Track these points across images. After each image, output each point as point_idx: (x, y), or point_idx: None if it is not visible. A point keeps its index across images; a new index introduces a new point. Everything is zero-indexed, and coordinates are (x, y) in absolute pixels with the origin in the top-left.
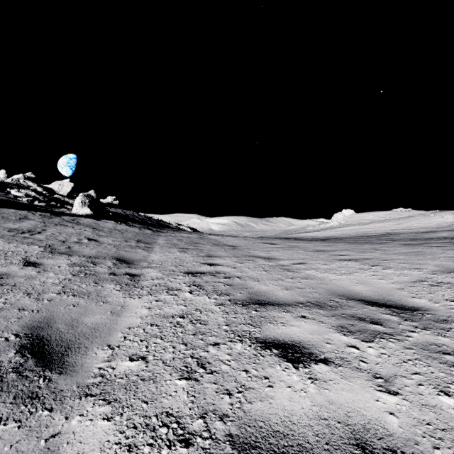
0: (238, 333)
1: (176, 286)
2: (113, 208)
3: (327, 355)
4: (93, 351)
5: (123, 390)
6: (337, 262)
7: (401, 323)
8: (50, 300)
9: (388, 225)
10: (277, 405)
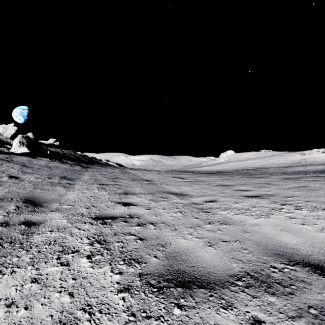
0: None
1: (75, 245)
2: (53, 148)
3: None
4: None
5: None
6: (246, 200)
7: None
8: None
9: (258, 161)
10: None
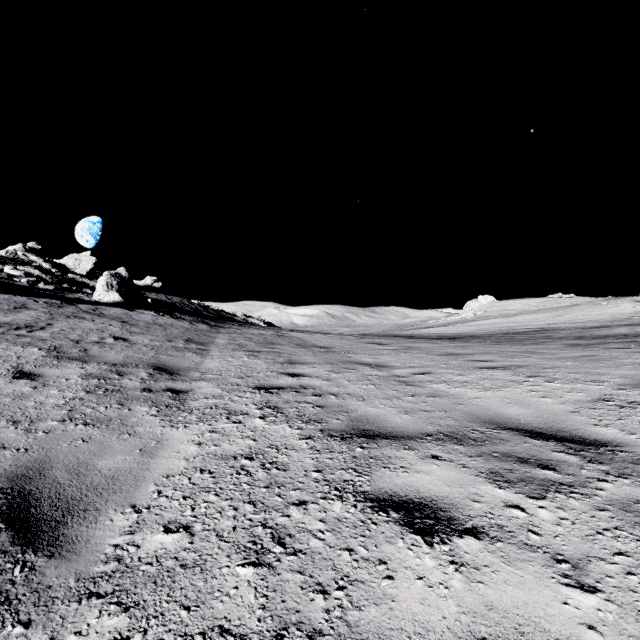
0: (336, 484)
1: (242, 409)
2: (154, 293)
3: (476, 522)
4: (108, 516)
5: (151, 586)
6: (477, 372)
7: (583, 467)
8: (47, 432)
9: (542, 317)
10: (401, 612)
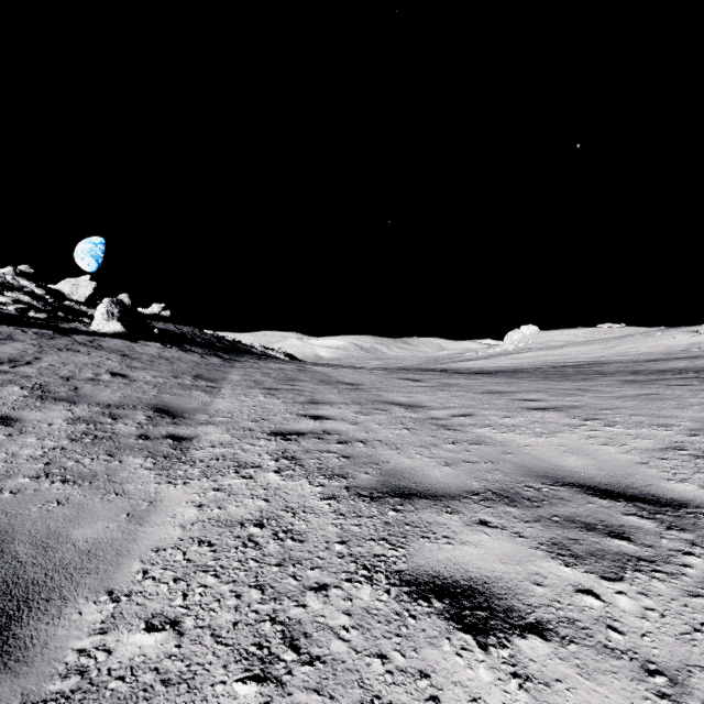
0: (364, 560)
1: (254, 461)
2: (161, 322)
3: (541, 614)
4: (77, 607)
5: None
6: (526, 414)
7: (663, 536)
8: (15, 492)
9: (591, 349)
10: None
